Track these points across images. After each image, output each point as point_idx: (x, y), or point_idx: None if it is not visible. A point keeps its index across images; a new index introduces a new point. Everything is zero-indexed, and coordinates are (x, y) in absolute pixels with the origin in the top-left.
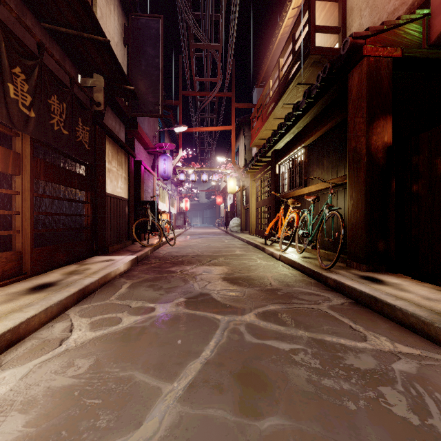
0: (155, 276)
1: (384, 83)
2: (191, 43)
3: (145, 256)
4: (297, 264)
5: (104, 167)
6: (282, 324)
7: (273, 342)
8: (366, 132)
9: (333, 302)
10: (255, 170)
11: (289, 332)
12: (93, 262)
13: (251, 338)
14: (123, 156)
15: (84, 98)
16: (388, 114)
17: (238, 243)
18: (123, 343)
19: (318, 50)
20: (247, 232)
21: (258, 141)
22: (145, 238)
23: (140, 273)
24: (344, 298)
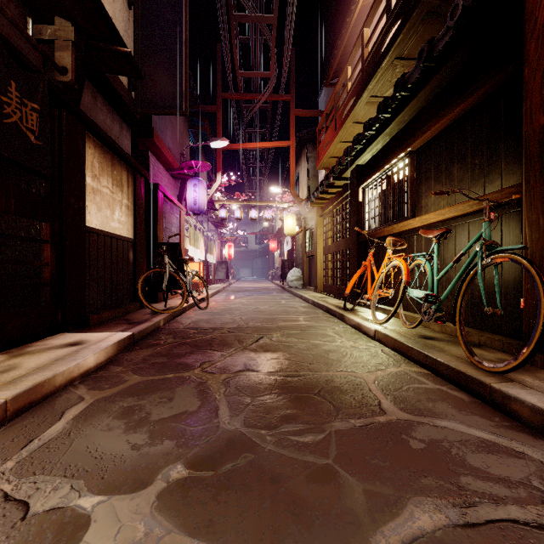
0: (149, 380)
1: None
2: (233, 13)
3: (151, 330)
4: (416, 352)
5: (81, 184)
6: None
7: None
8: None
9: None
10: (324, 201)
11: None
12: (41, 349)
13: None
14: (125, 173)
15: (42, 63)
16: None
17: (300, 305)
18: None
19: None
20: (311, 288)
21: (328, 161)
22: (164, 297)
23: (124, 372)
24: None
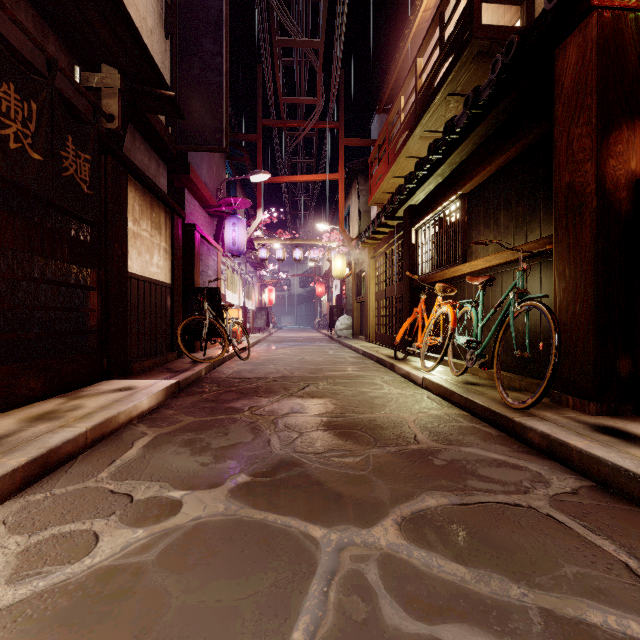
0: (202, 420)
1: (629, 59)
2: (276, 37)
3: (194, 379)
4: (457, 396)
5: (124, 229)
6: (465, 560)
7: (456, 634)
8: (596, 152)
9: (555, 488)
10: (376, 241)
11: (487, 589)
12: (95, 393)
13: (399, 615)
14: (163, 214)
15: (87, 108)
16: (638, 118)
17: (349, 356)
18: (67, 635)
19: (486, 31)
20: (362, 338)
21: (381, 196)
22: (201, 347)
23: (177, 414)
24: (573, 476)
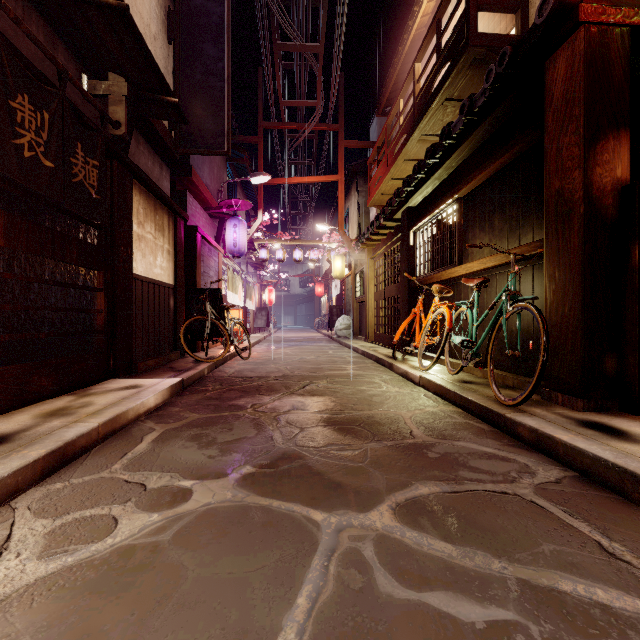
0: (207, 417)
1: (615, 71)
2: (276, 42)
3: (197, 378)
4: (452, 394)
5: (129, 232)
6: (453, 539)
7: (442, 599)
8: (583, 160)
9: (540, 478)
10: (375, 242)
11: (471, 563)
12: (103, 391)
13: (391, 584)
14: (166, 217)
15: (94, 115)
16: (623, 128)
17: (348, 355)
18: (98, 600)
19: (482, 39)
20: (362, 338)
21: (380, 198)
22: (203, 347)
23: (182, 411)
24: (558, 467)
